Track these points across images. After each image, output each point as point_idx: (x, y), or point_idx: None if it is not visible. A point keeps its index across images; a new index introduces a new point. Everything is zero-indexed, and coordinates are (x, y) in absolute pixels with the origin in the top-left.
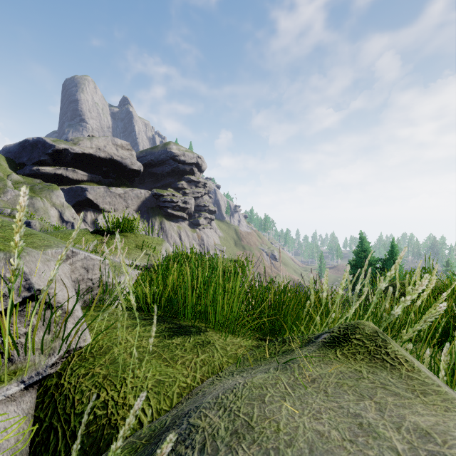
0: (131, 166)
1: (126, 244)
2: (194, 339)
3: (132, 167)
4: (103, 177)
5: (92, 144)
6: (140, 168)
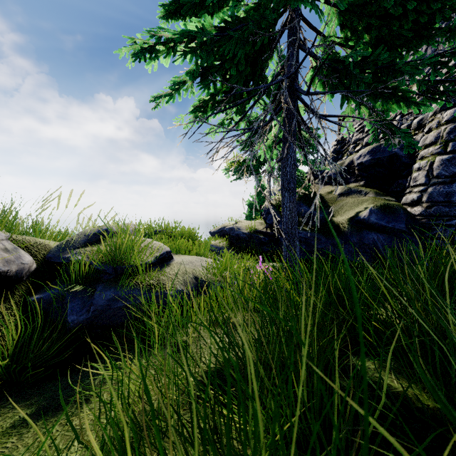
0: None
1: None
2: None
3: None
4: None
5: None
6: None
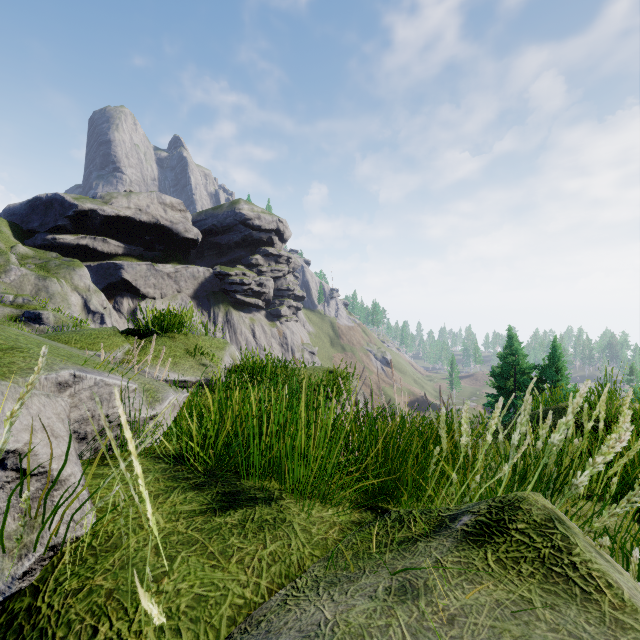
0: (185, 234)
1: (172, 350)
2: (261, 515)
3: (187, 235)
4: (146, 250)
5: (131, 204)
6: (198, 237)
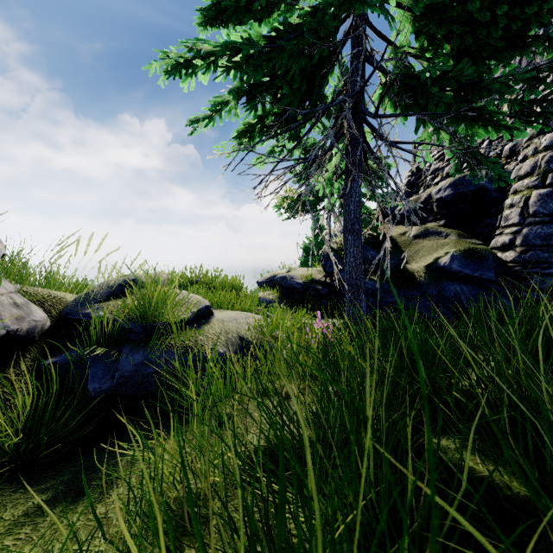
0: None
1: None
2: None
3: None
4: None
5: None
6: None
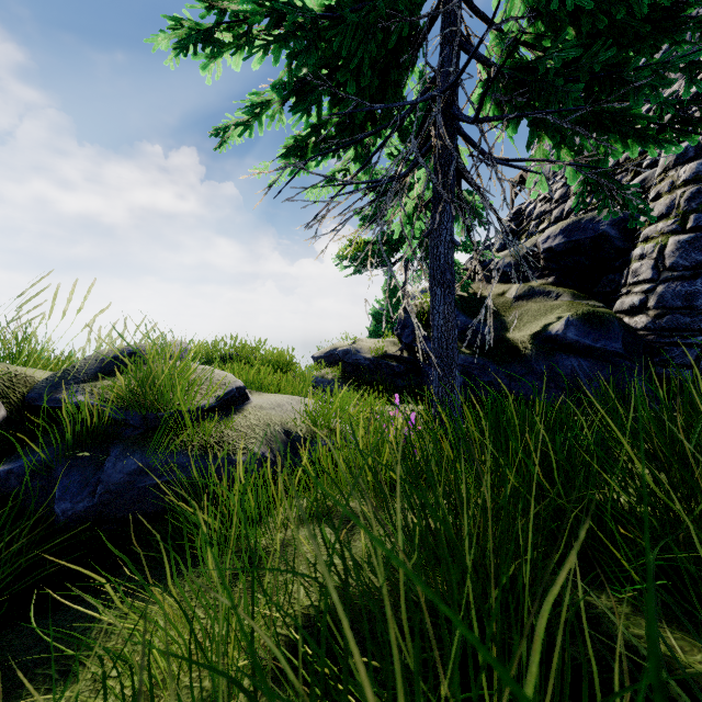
0: None
1: None
2: None
3: None
4: None
5: None
6: None
